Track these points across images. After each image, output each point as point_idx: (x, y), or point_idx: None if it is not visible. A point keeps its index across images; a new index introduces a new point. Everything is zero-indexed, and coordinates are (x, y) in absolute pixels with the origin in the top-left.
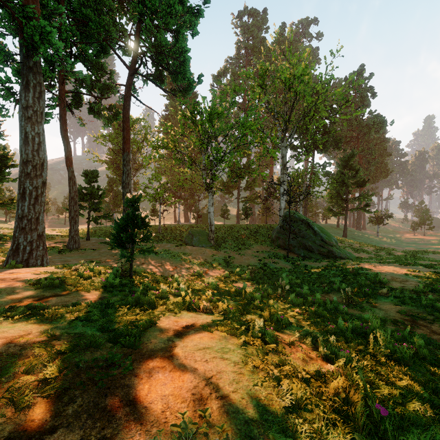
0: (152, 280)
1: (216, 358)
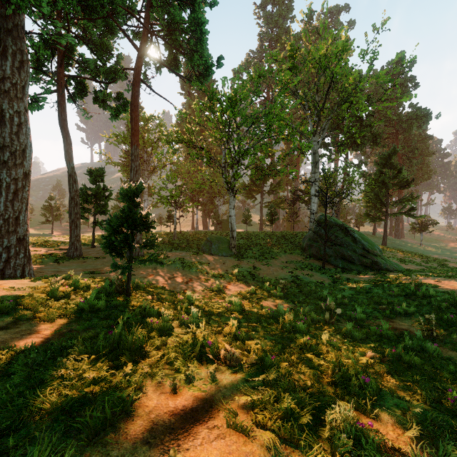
0: (157, 298)
1: None
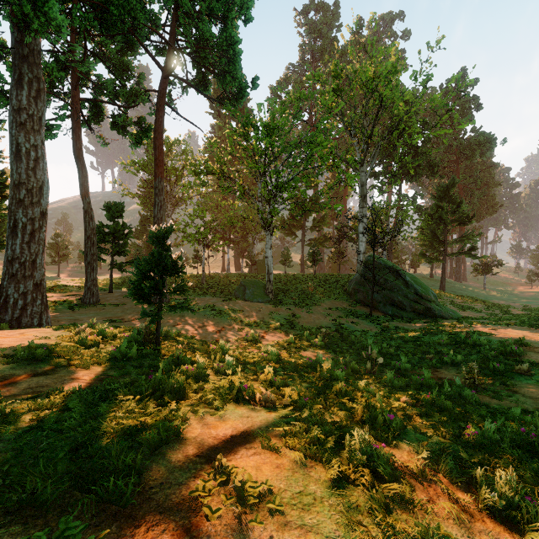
0: (188, 347)
1: (289, 528)
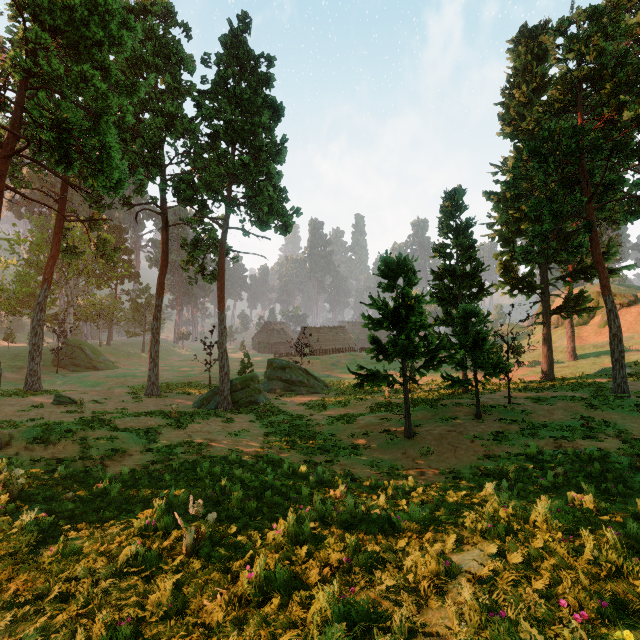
0: None
1: None
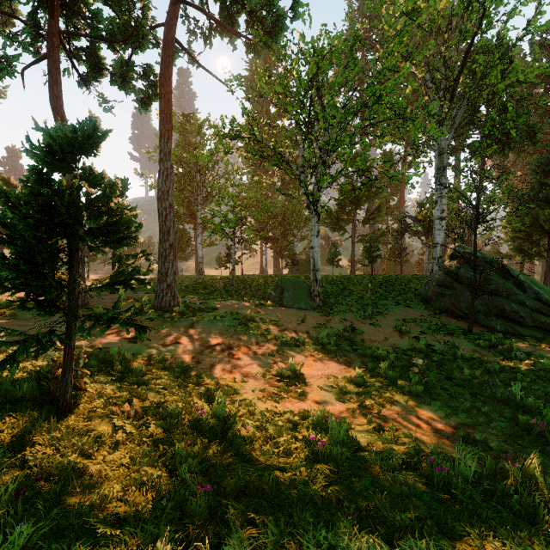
0: (144, 410)
1: None
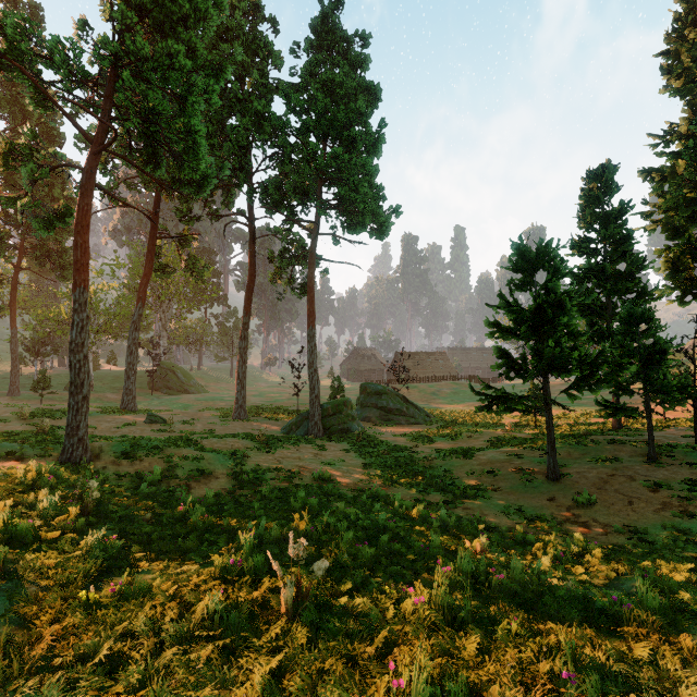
0: None
1: None
